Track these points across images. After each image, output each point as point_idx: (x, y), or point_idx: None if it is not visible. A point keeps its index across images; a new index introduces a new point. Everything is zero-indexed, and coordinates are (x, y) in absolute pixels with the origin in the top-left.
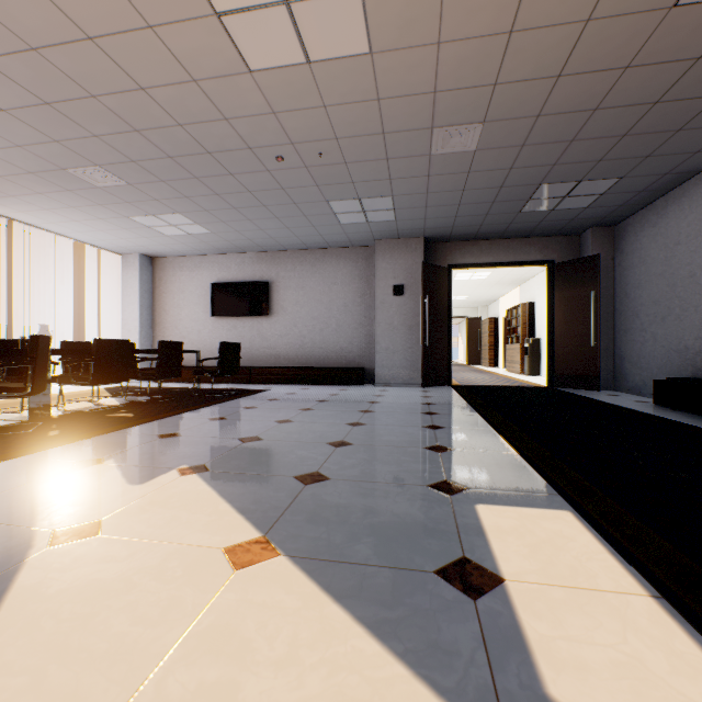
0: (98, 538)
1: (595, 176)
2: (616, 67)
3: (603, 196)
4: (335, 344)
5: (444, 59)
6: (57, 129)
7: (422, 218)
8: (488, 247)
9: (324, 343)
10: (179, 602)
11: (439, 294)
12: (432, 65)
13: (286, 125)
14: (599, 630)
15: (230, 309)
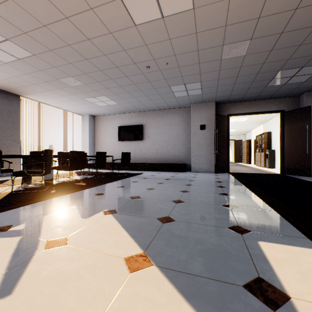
0: (65, 246)
1: (311, 63)
2: None
3: None
4: (172, 153)
5: (232, 7)
6: (55, 62)
7: (215, 92)
8: (248, 105)
9: (167, 152)
10: (101, 291)
11: (223, 128)
12: (225, 11)
13: (151, 50)
14: None
15: (126, 137)
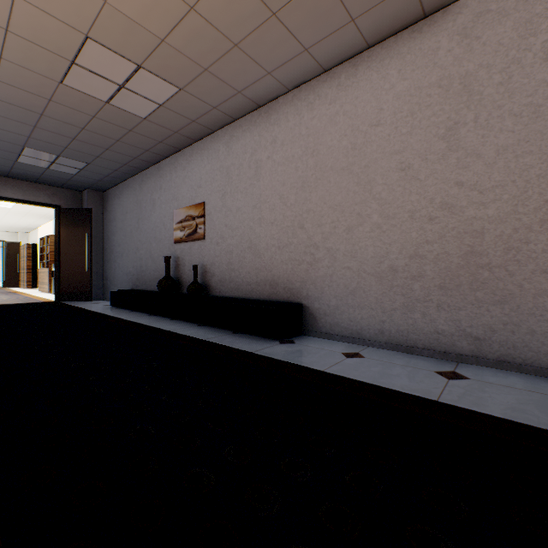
0: None
1: (69, 156)
2: (43, 96)
3: (84, 171)
4: None
5: None
6: None
7: None
8: None
9: None
10: None
11: None
12: None
13: None
14: None
15: None
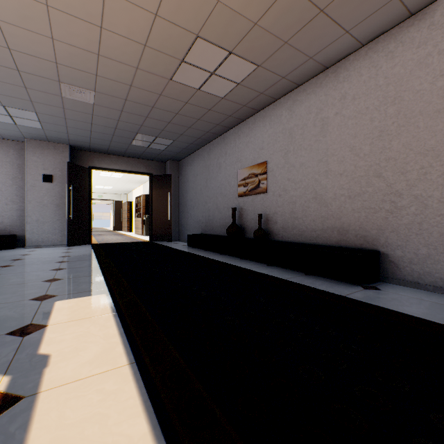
0: None
1: (163, 136)
2: (156, 93)
3: (170, 147)
4: None
5: (59, 49)
6: None
7: (66, 133)
8: (116, 160)
9: None
10: None
11: (82, 184)
12: (51, 48)
13: None
14: (80, 328)
15: None
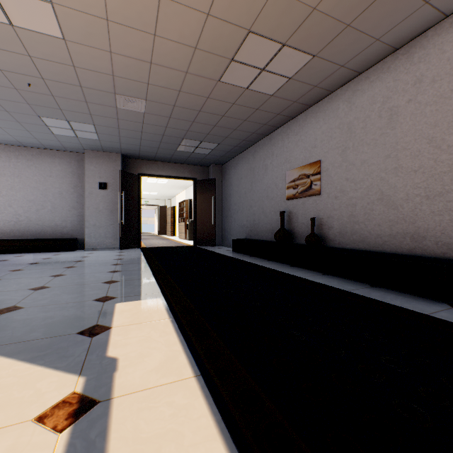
0: None
1: (208, 140)
2: (204, 96)
3: (214, 151)
4: (50, 222)
5: (116, 61)
6: None
7: (119, 142)
8: (163, 166)
9: (40, 221)
10: None
11: (132, 191)
12: (109, 61)
13: None
14: (142, 333)
15: None
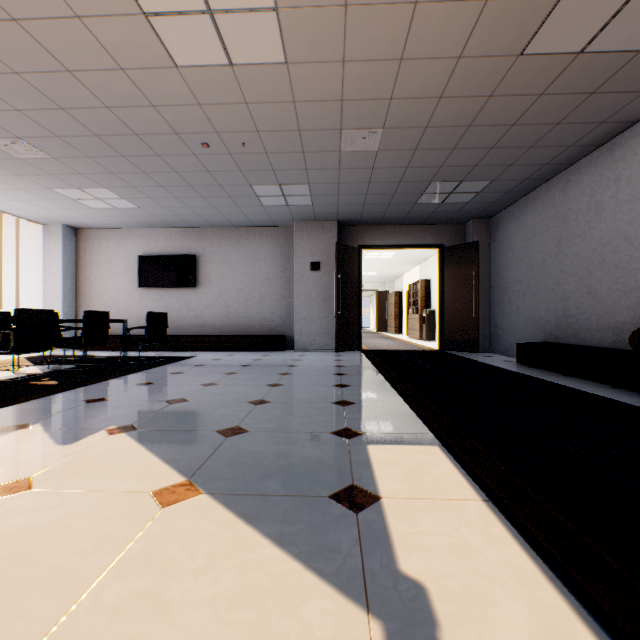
0: (29, 492)
1: (472, 177)
2: (483, 95)
3: (480, 194)
4: (258, 314)
5: (349, 75)
6: None
7: (336, 204)
8: (392, 231)
9: (248, 313)
10: (111, 536)
11: (350, 271)
12: (339, 78)
13: (211, 116)
14: (442, 525)
15: (158, 281)
